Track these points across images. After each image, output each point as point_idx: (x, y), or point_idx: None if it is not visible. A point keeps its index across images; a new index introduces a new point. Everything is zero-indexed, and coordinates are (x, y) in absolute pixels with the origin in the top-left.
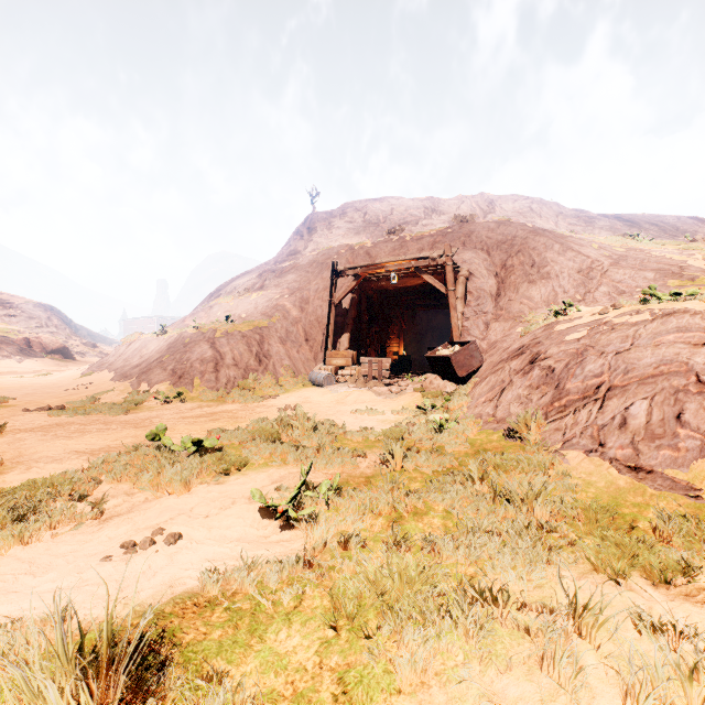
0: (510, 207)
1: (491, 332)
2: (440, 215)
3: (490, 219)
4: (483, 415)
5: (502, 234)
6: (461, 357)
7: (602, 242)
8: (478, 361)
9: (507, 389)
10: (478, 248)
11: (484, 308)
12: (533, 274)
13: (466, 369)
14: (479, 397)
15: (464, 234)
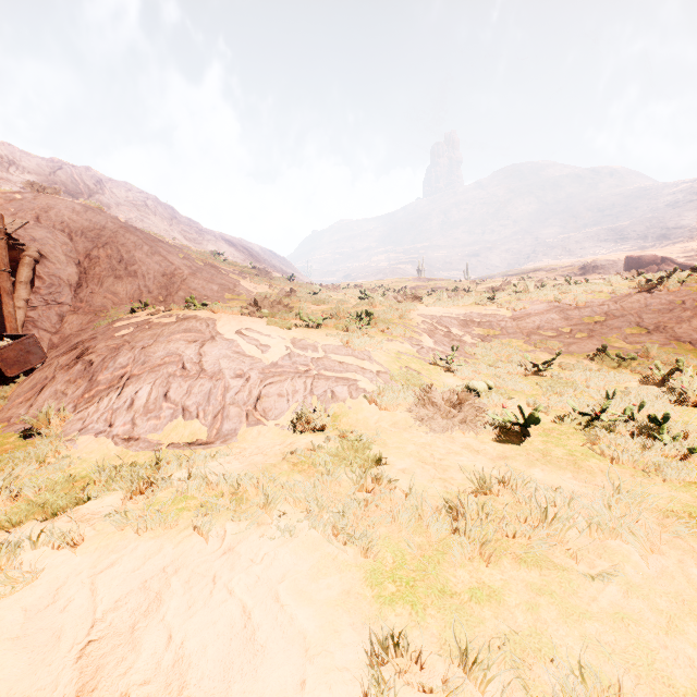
0: (123, 195)
1: (68, 325)
2: (23, 172)
3: (99, 200)
4: (13, 418)
5: (90, 220)
6: (11, 353)
7: (190, 254)
8: (39, 358)
9: (48, 386)
10: (58, 228)
11: (59, 298)
12: (121, 270)
13: (20, 367)
14: (17, 397)
15: (40, 206)
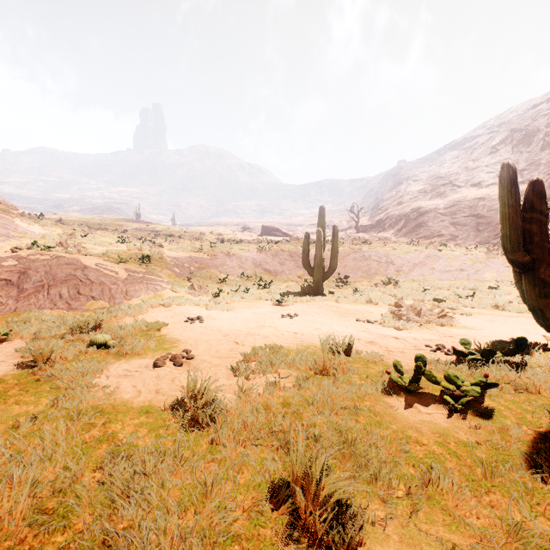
0: None
1: None
2: None
3: None
4: None
5: None
6: None
7: None
8: None
9: None
10: None
11: None
12: None
13: None
14: None
15: None
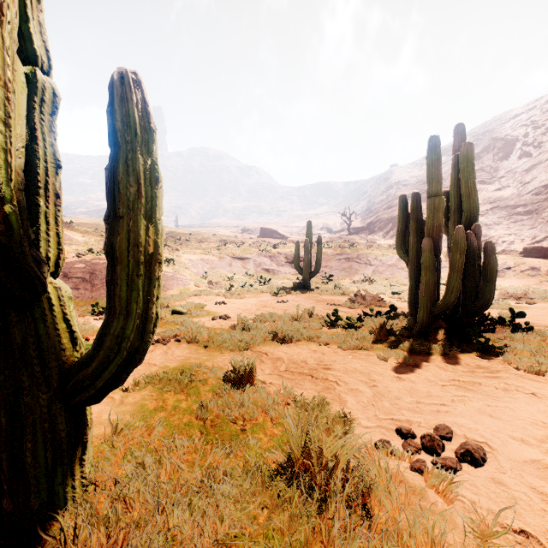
0: None
1: None
2: None
3: None
4: None
5: None
6: None
7: None
8: None
9: None
10: None
11: None
12: None
13: None
14: None
15: None
